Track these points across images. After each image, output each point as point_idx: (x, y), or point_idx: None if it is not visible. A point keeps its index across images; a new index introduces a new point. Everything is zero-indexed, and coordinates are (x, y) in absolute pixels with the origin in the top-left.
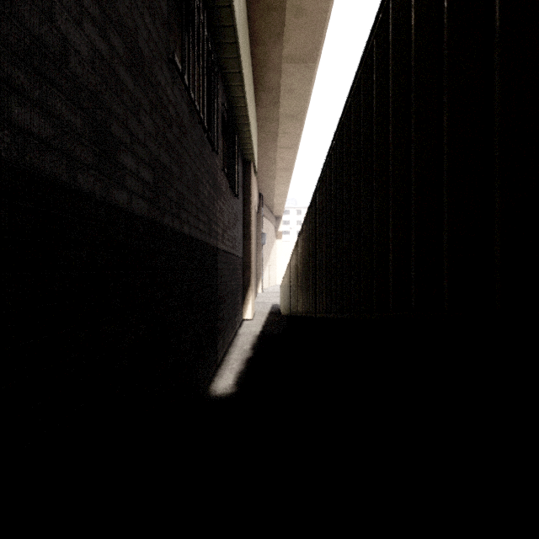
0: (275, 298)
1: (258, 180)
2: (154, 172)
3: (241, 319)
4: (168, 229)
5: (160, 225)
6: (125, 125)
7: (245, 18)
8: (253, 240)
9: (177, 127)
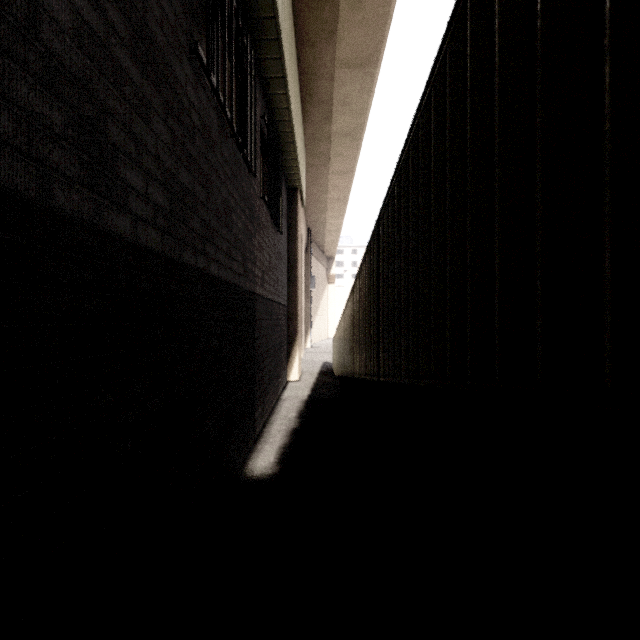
0: (327, 354)
1: (306, 213)
2: (170, 194)
3: (285, 380)
4: (189, 268)
5: (178, 263)
6: (127, 128)
7: (290, 11)
8: (299, 284)
9: (202, 139)
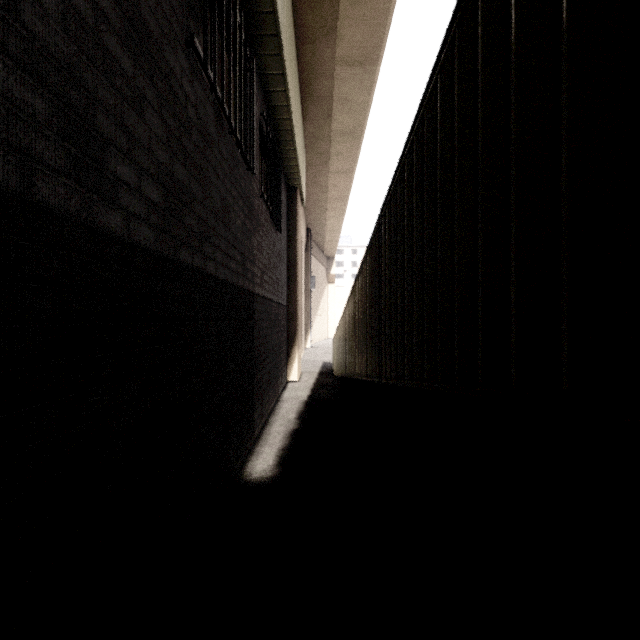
0: (327, 355)
1: (305, 212)
2: (165, 189)
3: (285, 381)
4: (185, 267)
5: (174, 261)
6: (118, 119)
7: (289, 7)
8: (299, 284)
9: (198, 134)
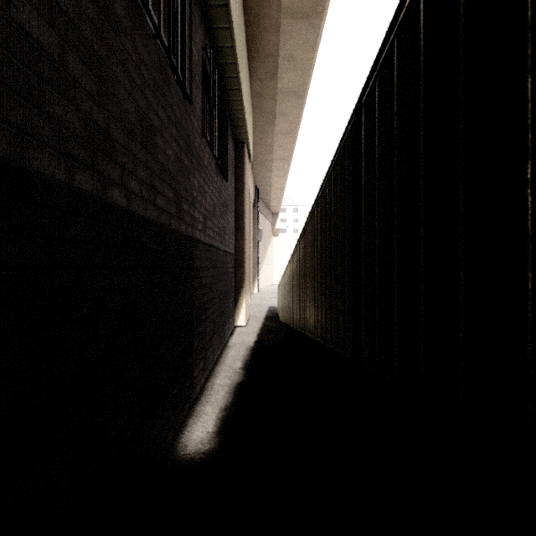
0: (272, 299)
1: (253, 172)
2: None
3: (232, 326)
4: (50, 183)
5: (13, 166)
6: None
7: None
8: (247, 234)
9: None
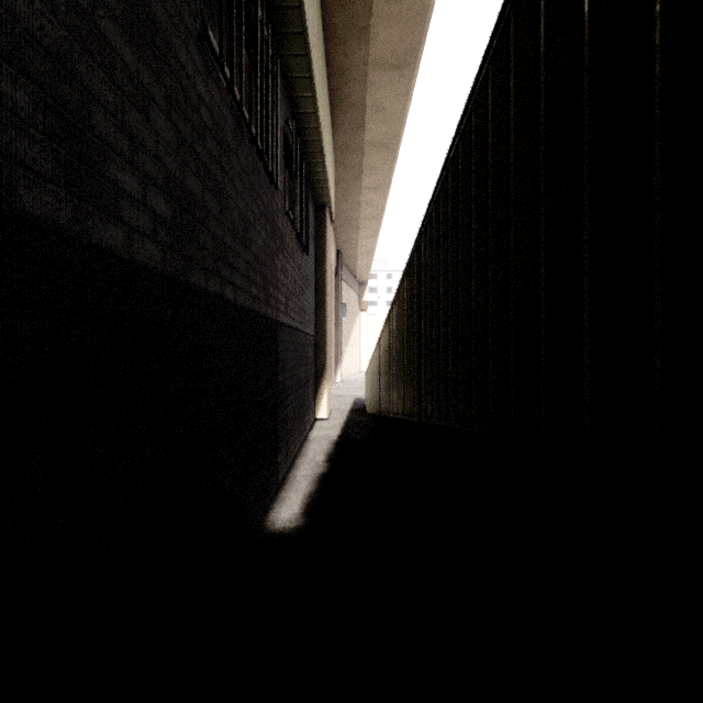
0: (359, 390)
1: (335, 233)
2: (174, 202)
3: (312, 419)
4: (198, 291)
5: (185, 284)
6: (119, 120)
7: (317, 3)
8: (328, 312)
9: (214, 141)
